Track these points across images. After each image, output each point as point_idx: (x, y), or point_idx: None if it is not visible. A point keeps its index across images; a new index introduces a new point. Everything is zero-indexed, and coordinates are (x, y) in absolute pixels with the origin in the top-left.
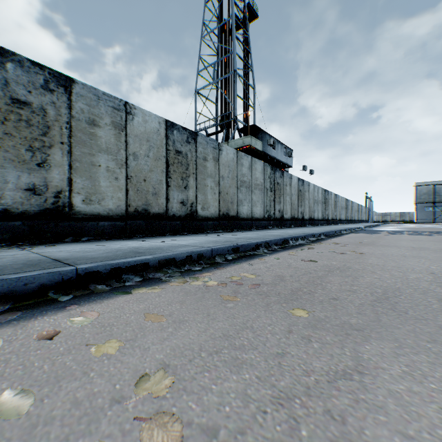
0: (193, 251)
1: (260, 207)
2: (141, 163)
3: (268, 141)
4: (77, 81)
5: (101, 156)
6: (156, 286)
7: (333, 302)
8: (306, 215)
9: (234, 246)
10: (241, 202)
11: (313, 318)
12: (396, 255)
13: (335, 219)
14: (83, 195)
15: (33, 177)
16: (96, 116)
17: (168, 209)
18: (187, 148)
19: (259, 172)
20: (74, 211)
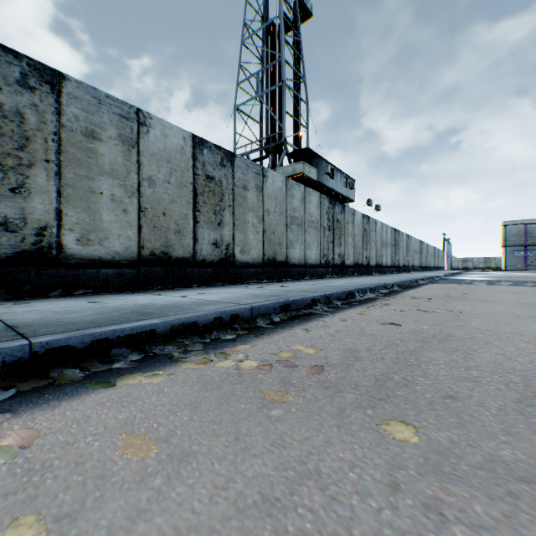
0: (224, 310)
1: (315, 250)
2: (160, 191)
3: (325, 168)
4: (69, 78)
5: (104, 180)
6: (159, 371)
7: (450, 404)
8: (373, 260)
9: (283, 303)
10: (291, 244)
11: (430, 446)
12: (506, 315)
13: (408, 265)
14: (78, 232)
15: (4, 206)
16: (96, 126)
17: (196, 252)
18: (221, 172)
19: (314, 206)
20: (64, 254)
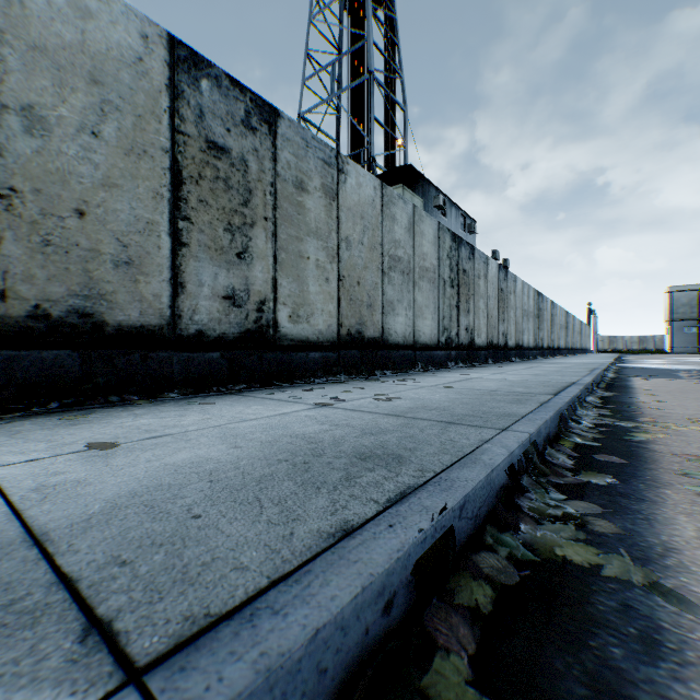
0: None
1: (430, 320)
2: (67, 151)
3: (435, 199)
4: None
5: None
6: None
7: None
8: (511, 338)
9: (426, 539)
10: (391, 307)
11: None
12: None
13: (552, 346)
14: None
15: None
16: None
17: (181, 315)
18: (246, 143)
19: (429, 241)
20: None
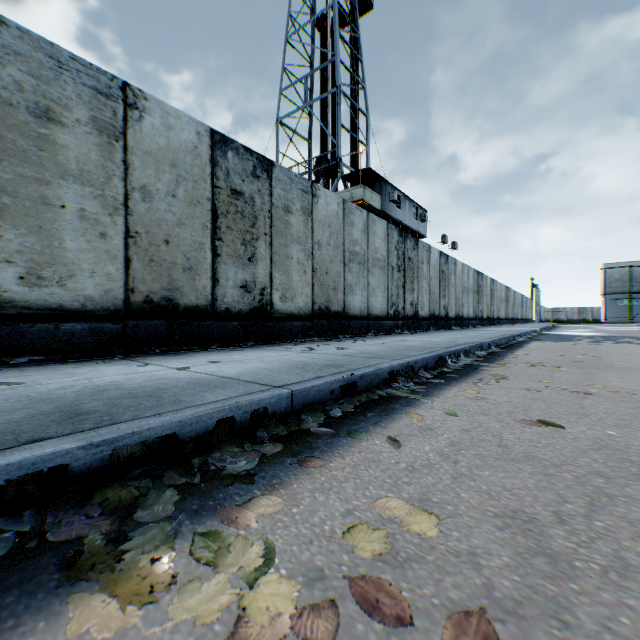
0: (239, 403)
1: (381, 297)
2: (160, 208)
3: (391, 195)
4: (6, 21)
5: (68, 187)
6: None
7: None
8: (452, 310)
9: (345, 381)
10: (350, 289)
11: None
12: None
13: (492, 317)
14: (22, 265)
15: None
16: (54, 102)
17: (217, 299)
18: (254, 186)
19: (380, 238)
20: None
